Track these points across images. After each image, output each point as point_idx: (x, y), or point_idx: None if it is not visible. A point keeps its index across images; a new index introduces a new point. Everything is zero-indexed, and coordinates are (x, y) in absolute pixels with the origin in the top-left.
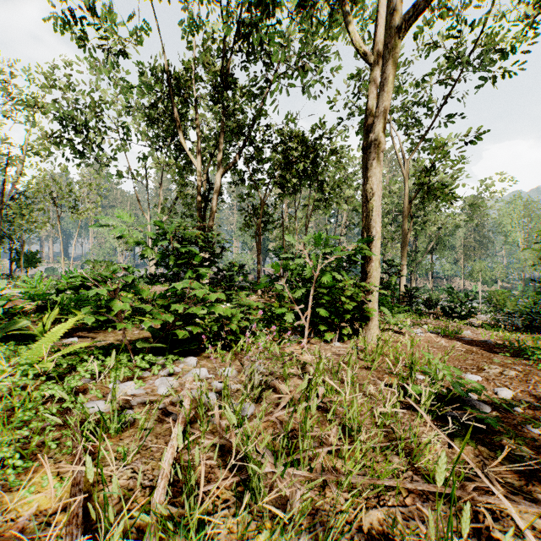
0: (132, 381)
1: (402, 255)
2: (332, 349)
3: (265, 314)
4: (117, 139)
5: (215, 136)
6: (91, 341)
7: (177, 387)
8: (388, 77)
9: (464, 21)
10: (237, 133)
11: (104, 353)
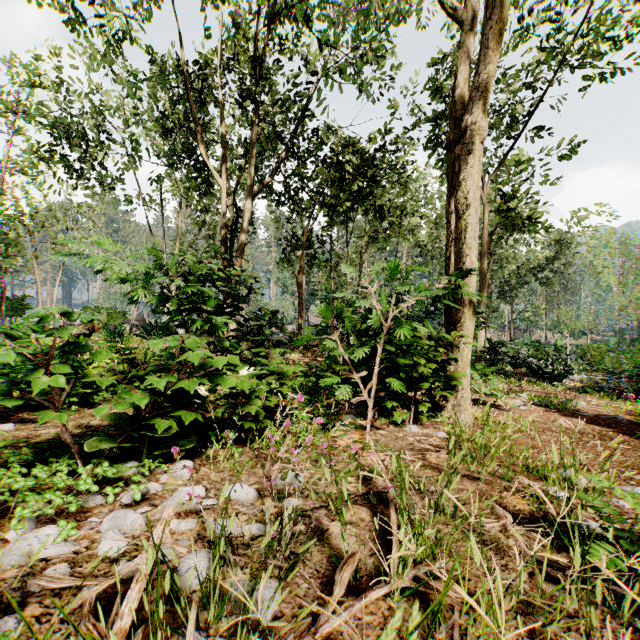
0: (54, 525)
1: (480, 301)
2: (408, 438)
3: (308, 380)
4: (122, 156)
5: (245, 147)
6: (35, 430)
7: (141, 534)
8: (491, 28)
9: (563, 1)
10: (272, 142)
11: (36, 457)
